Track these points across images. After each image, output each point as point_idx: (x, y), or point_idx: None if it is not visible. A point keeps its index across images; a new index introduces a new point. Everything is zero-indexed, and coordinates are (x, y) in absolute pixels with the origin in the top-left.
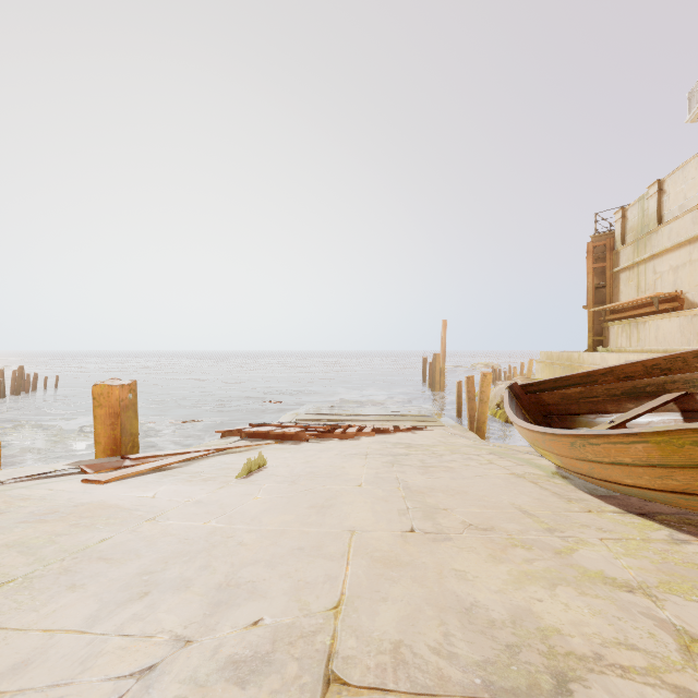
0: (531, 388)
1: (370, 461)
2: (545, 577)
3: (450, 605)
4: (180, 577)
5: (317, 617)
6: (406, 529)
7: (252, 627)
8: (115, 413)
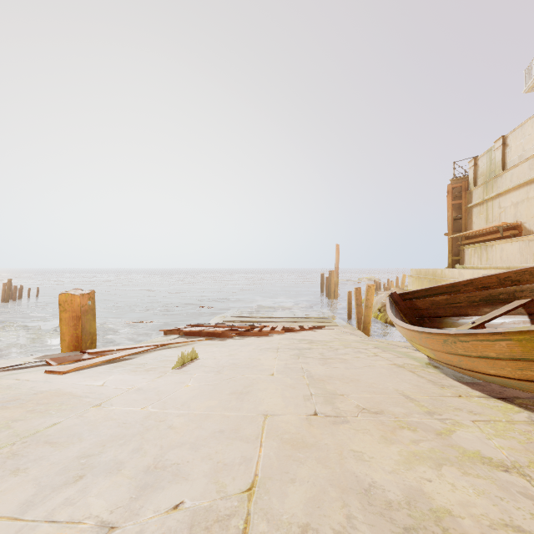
0: (407, 296)
1: (280, 354)
2: (431, 457)
3: (351, 486)
4: (114, 460)
5: (233, 500)
6: (310, 413)
7: (172, 511)
8: (76, 317)
